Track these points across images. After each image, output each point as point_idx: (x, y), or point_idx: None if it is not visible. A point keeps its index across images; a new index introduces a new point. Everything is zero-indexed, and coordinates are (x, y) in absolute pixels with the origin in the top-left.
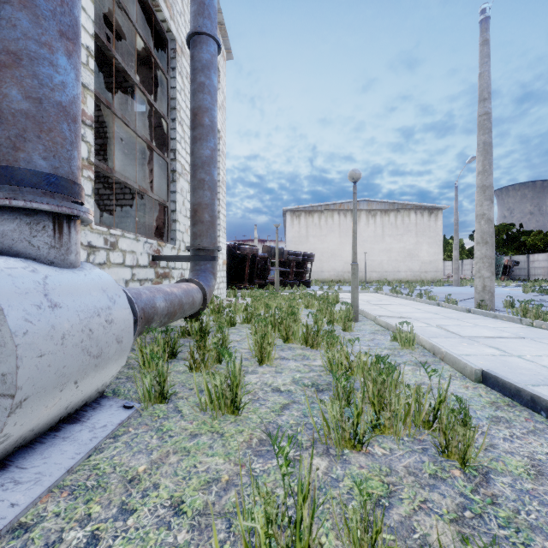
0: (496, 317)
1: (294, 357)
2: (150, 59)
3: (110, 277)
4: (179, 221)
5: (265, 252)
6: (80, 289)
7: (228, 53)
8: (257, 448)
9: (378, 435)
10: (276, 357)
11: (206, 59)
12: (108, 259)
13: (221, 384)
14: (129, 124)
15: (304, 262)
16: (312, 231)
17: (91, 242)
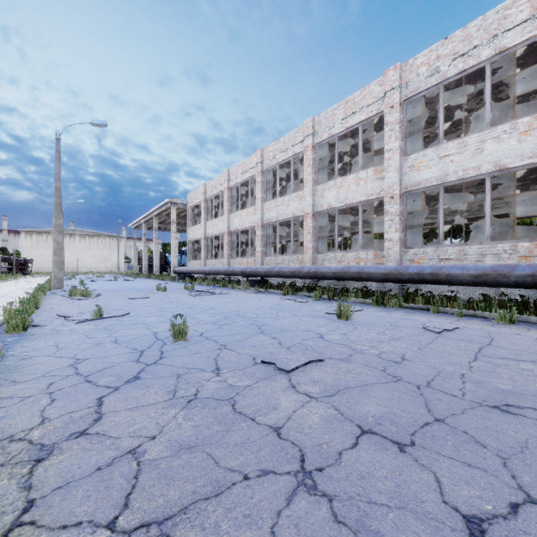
0: None
1: None
2: None
3: None
4: None
5: None
6: None
7: None
8: None
9: None
10: None
11: None
12: None
13: None
14: None
15: (26, 263)
16: (41, 244)
17: None
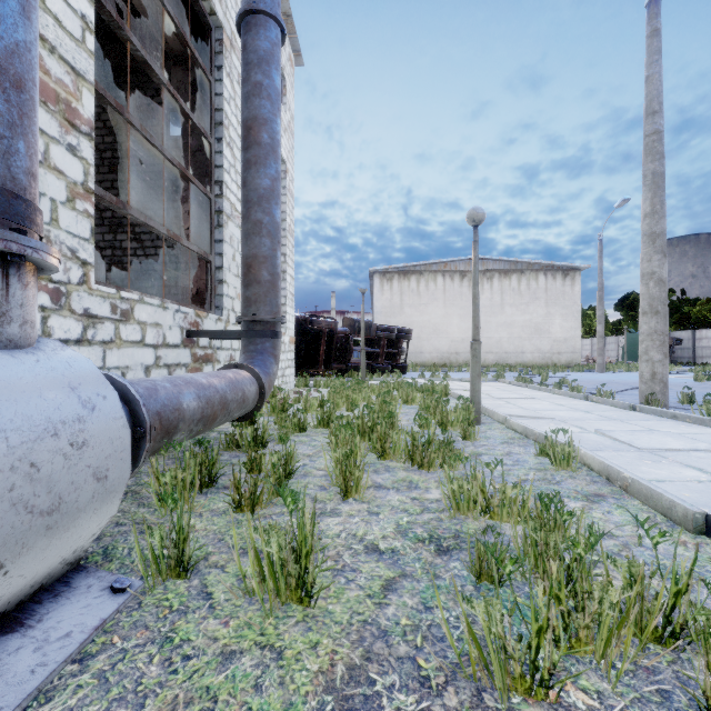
0: (675, 417)
1: (395, 484)
2: (187, 56)
3: (90, 365)
4: (227, 282)
5: (347, 326)
6: (18, 388)
7: (296, 57)
8: (344, 689)
9: (567, 655)
10: (369, 484)
11: (265, 49)
12: (117, 335)
13: (279, 551)
14: (153, 140)
15: (398, 340)
16: (408, 299)
17: (89, 310)
